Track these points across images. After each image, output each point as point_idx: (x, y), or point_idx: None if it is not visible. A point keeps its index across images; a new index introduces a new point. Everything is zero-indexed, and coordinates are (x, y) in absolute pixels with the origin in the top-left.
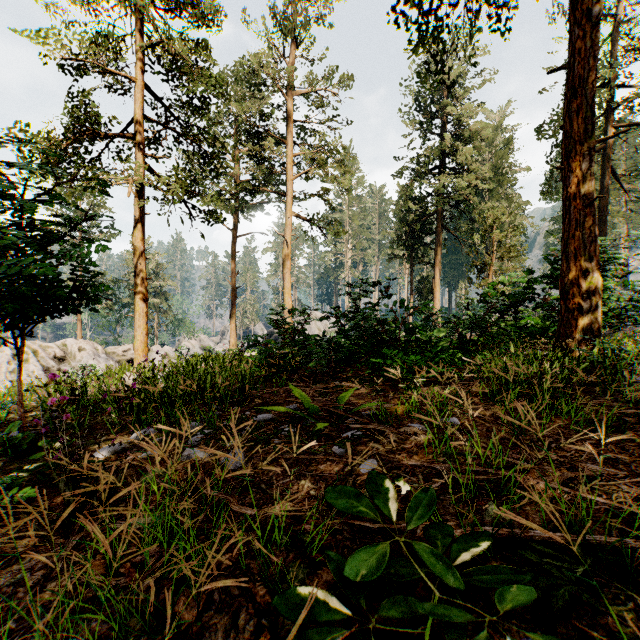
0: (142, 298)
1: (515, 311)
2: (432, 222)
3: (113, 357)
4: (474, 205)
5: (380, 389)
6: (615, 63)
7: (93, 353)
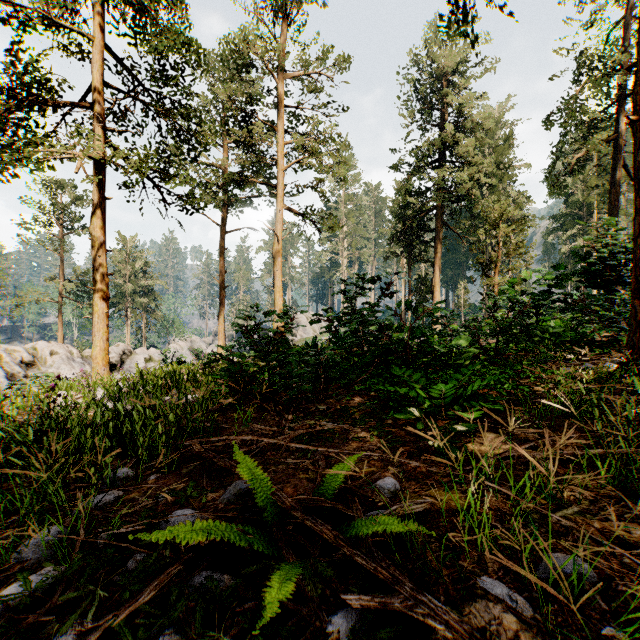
0: (102, 297)
1: (536, 312)
2: (431, 218)
3: (90, 361)
4: (476, 200)
5: (392, 437)
6: (629, 46)
7: (67, 357)
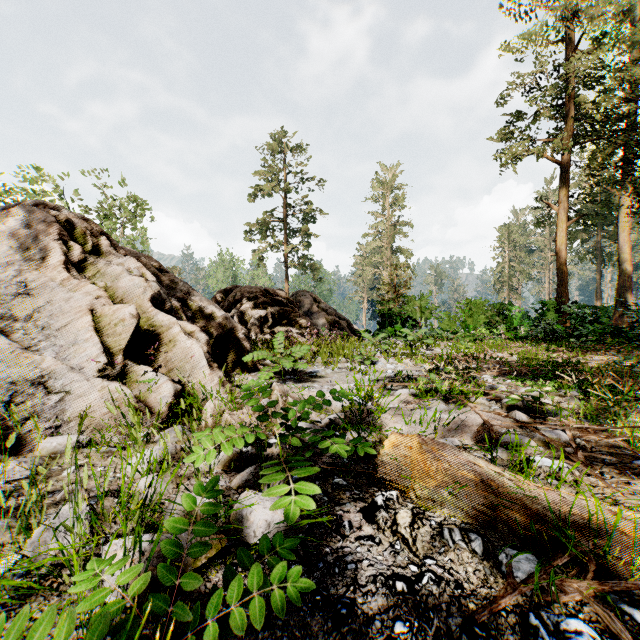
0: None
1: None
2: None
3: None
4: None
5: None
6: None
7: None
